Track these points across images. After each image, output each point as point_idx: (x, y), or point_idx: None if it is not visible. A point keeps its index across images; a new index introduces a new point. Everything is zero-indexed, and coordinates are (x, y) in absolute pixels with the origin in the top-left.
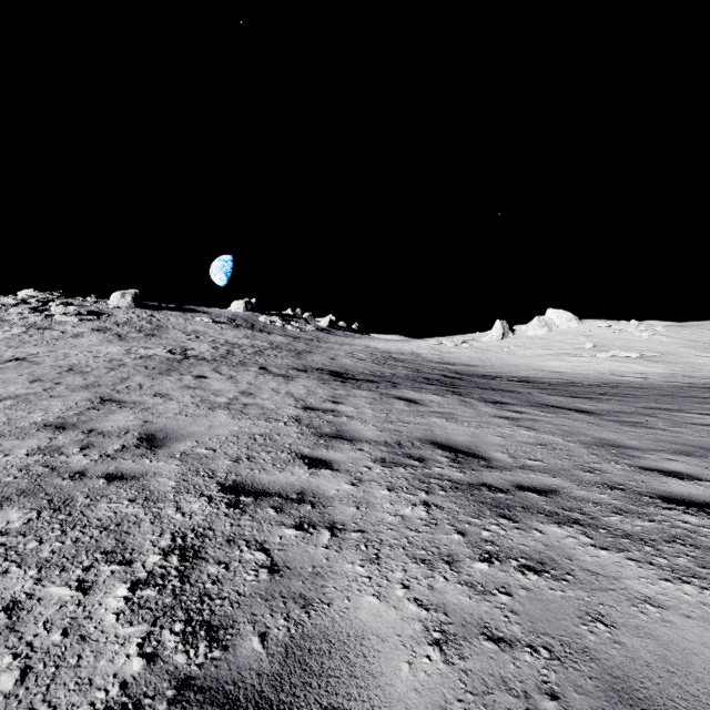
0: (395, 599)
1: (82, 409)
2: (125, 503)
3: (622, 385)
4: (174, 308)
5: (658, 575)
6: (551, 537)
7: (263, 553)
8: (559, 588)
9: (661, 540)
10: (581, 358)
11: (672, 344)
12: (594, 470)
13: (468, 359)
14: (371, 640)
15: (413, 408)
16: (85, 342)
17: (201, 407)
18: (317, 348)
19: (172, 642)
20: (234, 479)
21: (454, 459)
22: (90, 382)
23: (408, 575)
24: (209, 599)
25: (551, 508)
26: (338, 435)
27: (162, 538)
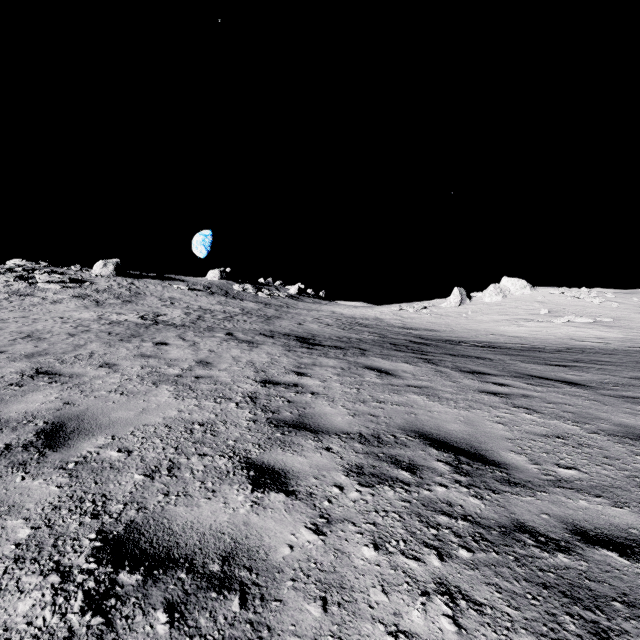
0: None
1: (2, 386)
2: None
3: (589, 351)
4: (154, 277)
5: None
6: None
7: None
8: None
9: None
10: (538, 324)
11: (624, 310)
12: None
13: (429, 325)
14: None
15: (386, 381)
16: (62, 308)
17: (144, 382)
18: (286, 314)
19: None
20: (130, 520)
21: (457, 467)
22: (39, 350)
23: None
24: None
25: None
26: (300, 423)
27: None
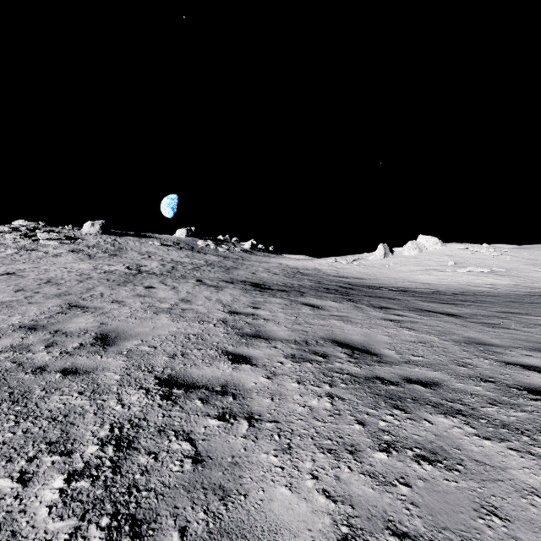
0: (305, 490)
1: (52, 313)
2: (75, 395)
3: (479, 294)
4: (132, 235)
5: (539, 465)
6: (440, 427)
7: (189, 443)
8: (453, 479)
9: (535, 430)
10: (445, 273)
11: (515, 262)
12: (467, 365)
13: (358, 274)
14: (283, 536)
15: (316, 312)
16: (63, 260)
17: (148, 312)
18: (242, 265)
19: (97, 539)
20: (169, 373)
21: (351, 355)
22: (62, 291)
23: (317, 465)
24: (136, 491)
25: (436, 399)
26: (257, 335)
27: (102, 429)
